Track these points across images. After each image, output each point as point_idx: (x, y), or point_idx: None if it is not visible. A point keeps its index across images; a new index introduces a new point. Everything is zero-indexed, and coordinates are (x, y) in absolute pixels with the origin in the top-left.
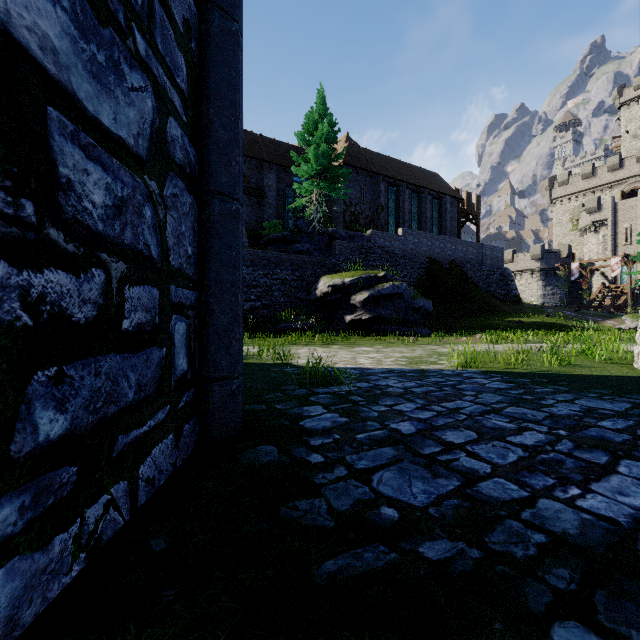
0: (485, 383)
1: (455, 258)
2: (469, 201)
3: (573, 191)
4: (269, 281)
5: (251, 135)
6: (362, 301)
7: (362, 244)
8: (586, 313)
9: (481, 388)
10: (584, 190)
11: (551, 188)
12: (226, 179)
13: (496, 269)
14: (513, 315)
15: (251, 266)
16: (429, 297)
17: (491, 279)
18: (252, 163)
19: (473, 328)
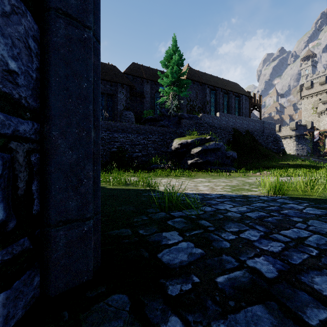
0: (301, 208)
1: (248, 129)
2: (255, 98)
3: (314, 92)
4: (146, 142)
5: (137, 65)
6: (197, 152)
7: (197, 121)
8: (324, 159)
9: (302, 214)
10: (320, 91)
11: (301, 90)
12: (75, 1)
13: (271, 135)
14: (282, 160)
15: (136, 133)
16: (234, 150)
17: (269, 140)
18: (137, 80)
19: (260, 167)
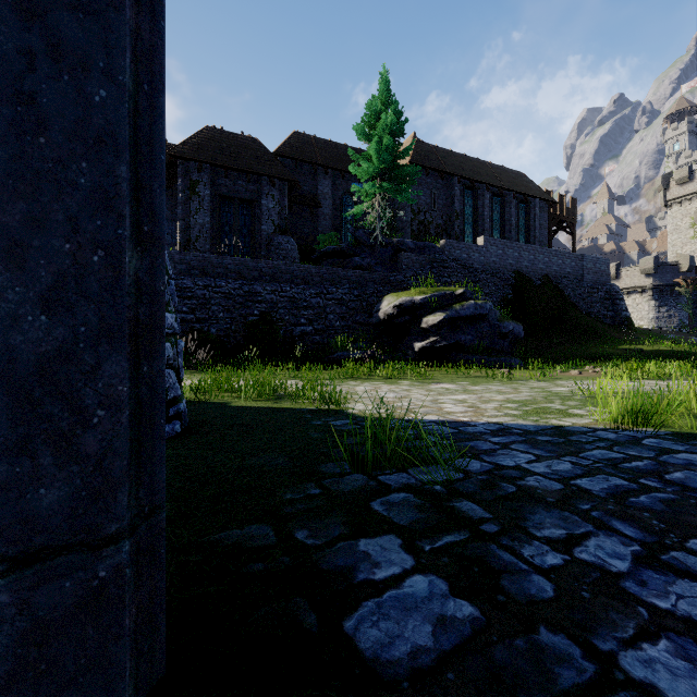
0: None
1: (548, 272)
2: (562, 205)
3: (695, 189)
4: (322, 301)
5: (304, 137)
6: (436, 324)
7: (434, 257)
8: None
9: None
10: None
11: (665, 187)
12: None
13: (600, 285)
14: (627, 342)
15: (301, 284)
16: (516, 320)
17: (594, 298)
18: (304, 168)
19: (576, 358)
